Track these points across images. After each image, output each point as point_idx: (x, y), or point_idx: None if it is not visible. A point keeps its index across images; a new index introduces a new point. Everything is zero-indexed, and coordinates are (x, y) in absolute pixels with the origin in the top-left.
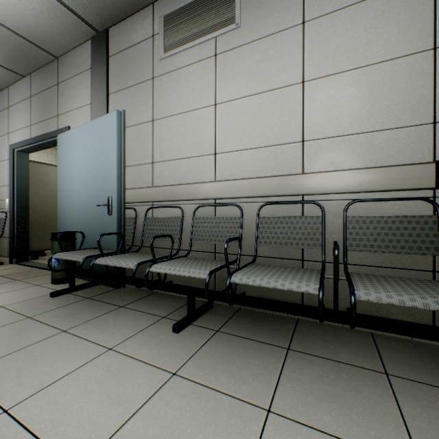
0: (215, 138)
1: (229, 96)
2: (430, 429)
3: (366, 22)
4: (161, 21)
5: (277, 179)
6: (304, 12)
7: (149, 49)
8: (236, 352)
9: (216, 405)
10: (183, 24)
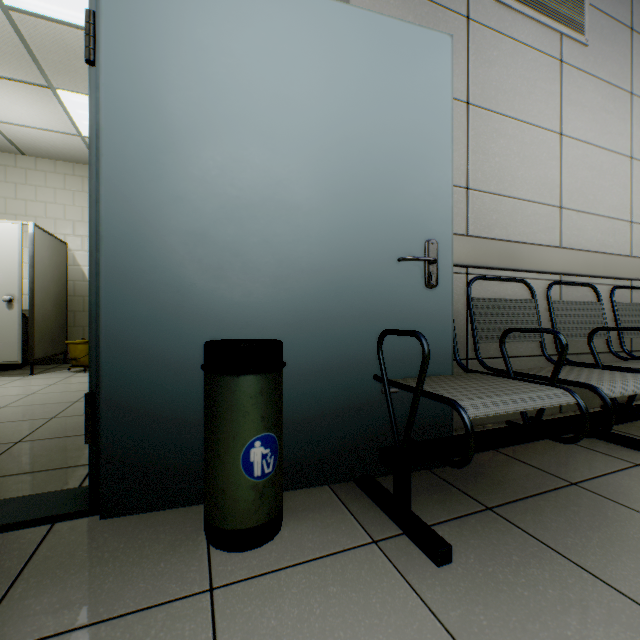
0: (560, 183)
1: (575, 132)
2: None
3: None
4: None
5: (623, 259)
6: (632, 82)
7: None
8: None
9: None
10: None
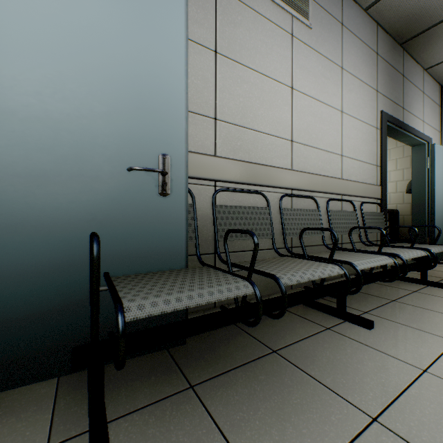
0: (291, 123)
1: (303, 88)
2: None
3: (362, 95)
4: None
5: (335, 180)
6: (342, 60)
7: None
8: (405, 314)
9: None
10: None
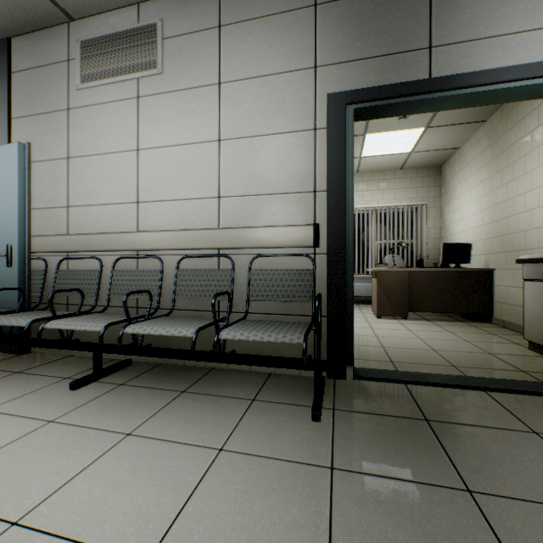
0: (137, 185)
1: (152, 143)
2: (251, 428)
3: (269, 96)
4: (78, 46)
5: (195, 232)
6: (221, 73)
7: (63, 74)
8: (129, 399)
9: (81, 437)
10: (103, 56)
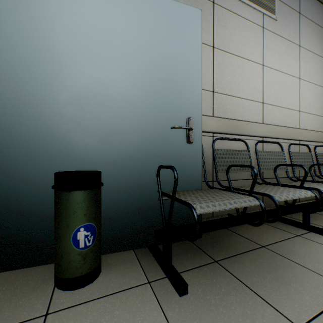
0: (262, 90)
1: (270, 64)
2: None
3: (315, 64)
4: None
5: (295, 130)
6: (300, 40)
7: None
8: None
9: None
10: None
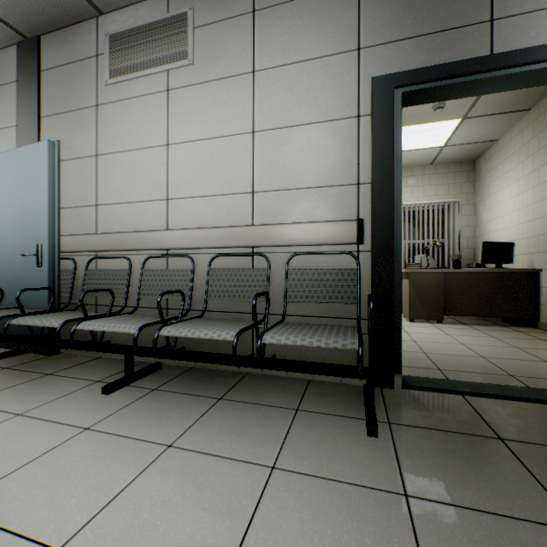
0: (167, 182)
1: (182, 137)
2: (301, 442)
3: (307, 83)
4: (107, 40)
5: (228, 230)
6: (255, 61)
7: (92, 70)
8: (165, 406)
9: (120, 447)
10: (132, 49)
